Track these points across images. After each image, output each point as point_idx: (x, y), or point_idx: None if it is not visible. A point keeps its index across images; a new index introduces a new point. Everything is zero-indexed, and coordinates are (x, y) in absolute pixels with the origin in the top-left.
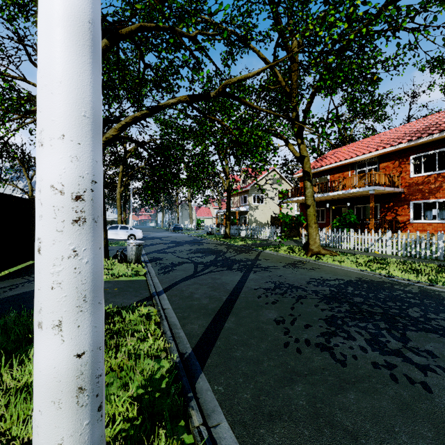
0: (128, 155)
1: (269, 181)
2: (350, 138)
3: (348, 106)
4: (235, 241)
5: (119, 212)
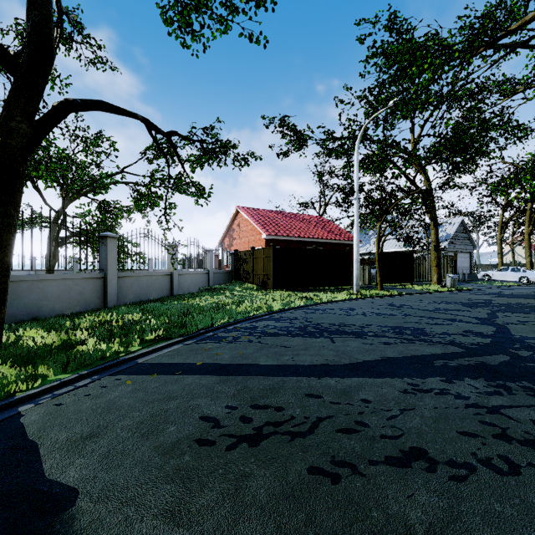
0: None
1: None
2: None
3: None
4: None
5: (526, 253)
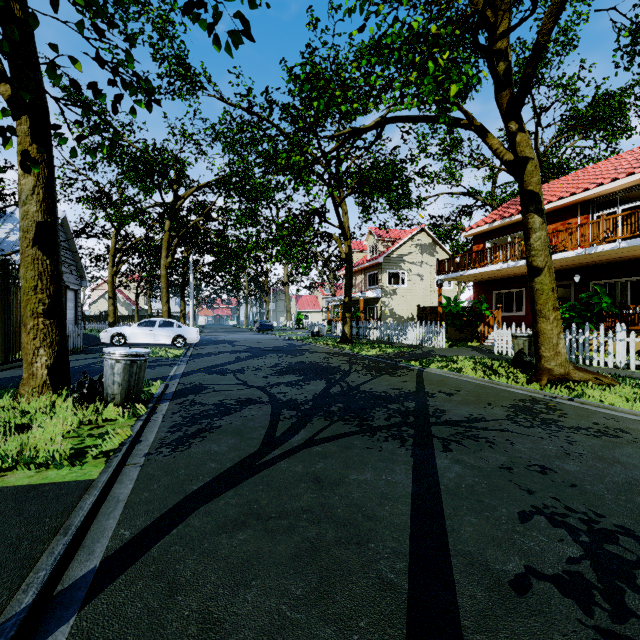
0: (179, 203)
1: (414, 249)
2: (561, 169)
3: (621, 50)
4: (361, 348)
5: (164, 298)
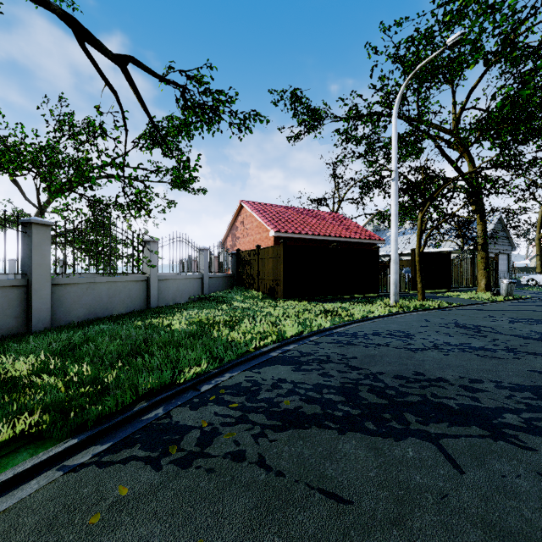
0: None
1: None
2: None
3: None
4: None
5: None
